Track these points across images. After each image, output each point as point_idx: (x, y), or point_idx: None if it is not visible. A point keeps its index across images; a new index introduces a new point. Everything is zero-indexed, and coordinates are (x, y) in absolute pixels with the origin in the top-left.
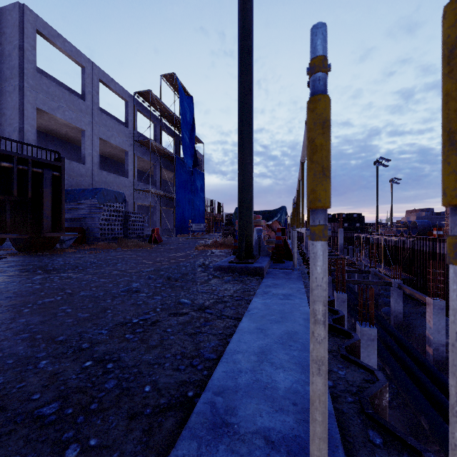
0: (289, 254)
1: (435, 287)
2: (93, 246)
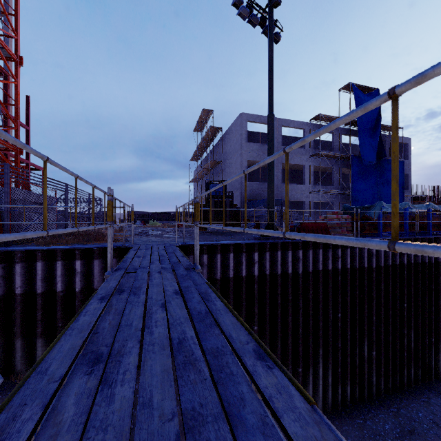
0: None
1: None
2: None
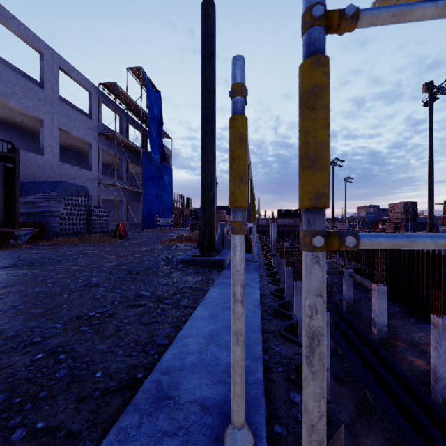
0: (250, 247)
1: (381, 275)
2: (53, 242)
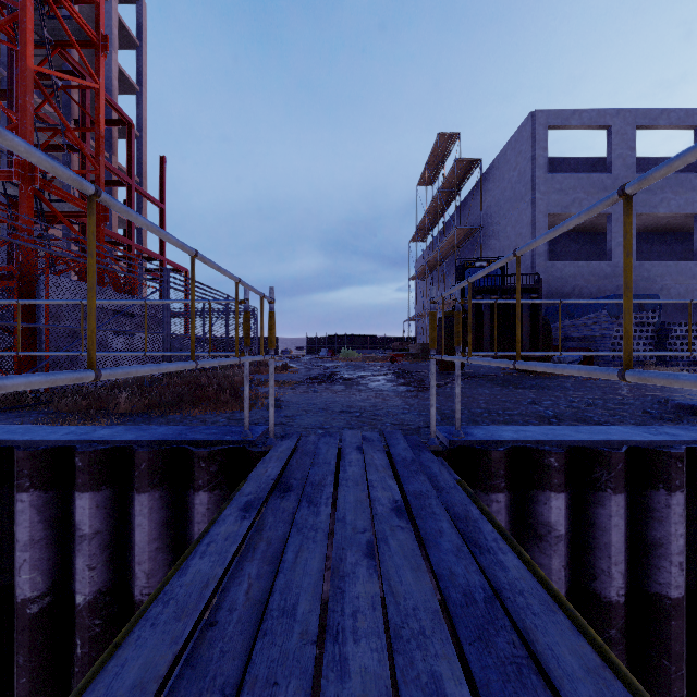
0: None
1: None
2: None
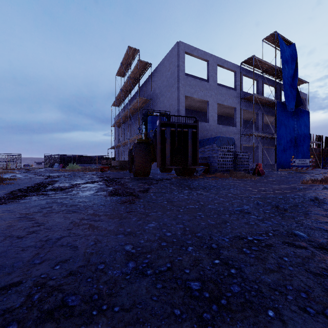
0: None
1: None
2: (214, 175)
